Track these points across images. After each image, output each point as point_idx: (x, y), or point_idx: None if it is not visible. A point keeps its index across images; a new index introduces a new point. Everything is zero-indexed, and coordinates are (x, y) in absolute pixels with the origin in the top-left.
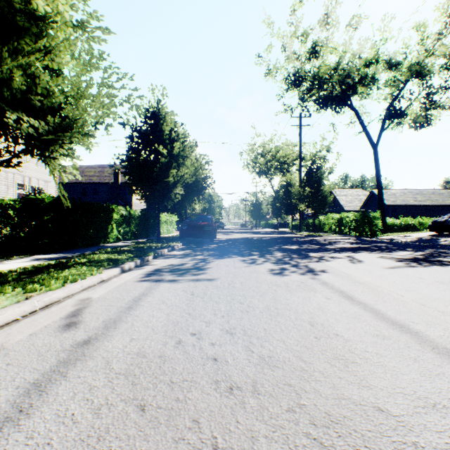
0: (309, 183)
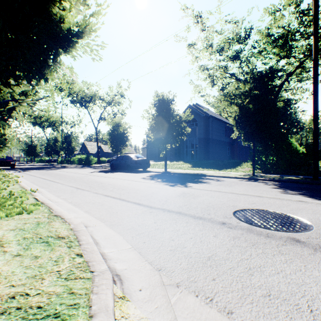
0: (66, 142)
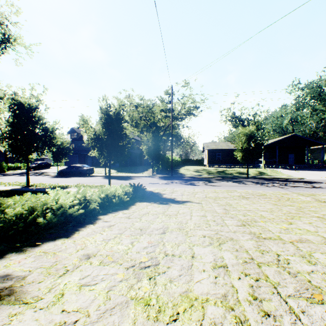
0: None
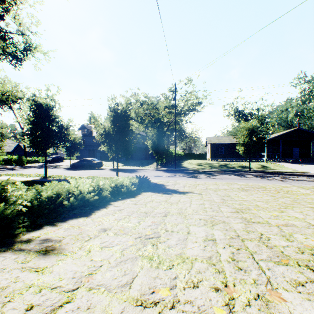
0: None
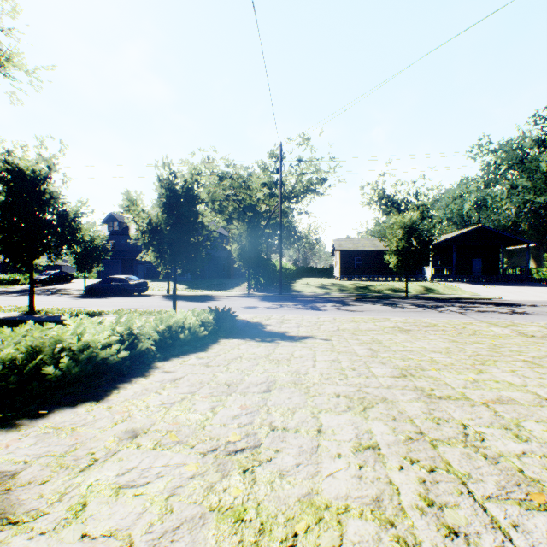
0: None
